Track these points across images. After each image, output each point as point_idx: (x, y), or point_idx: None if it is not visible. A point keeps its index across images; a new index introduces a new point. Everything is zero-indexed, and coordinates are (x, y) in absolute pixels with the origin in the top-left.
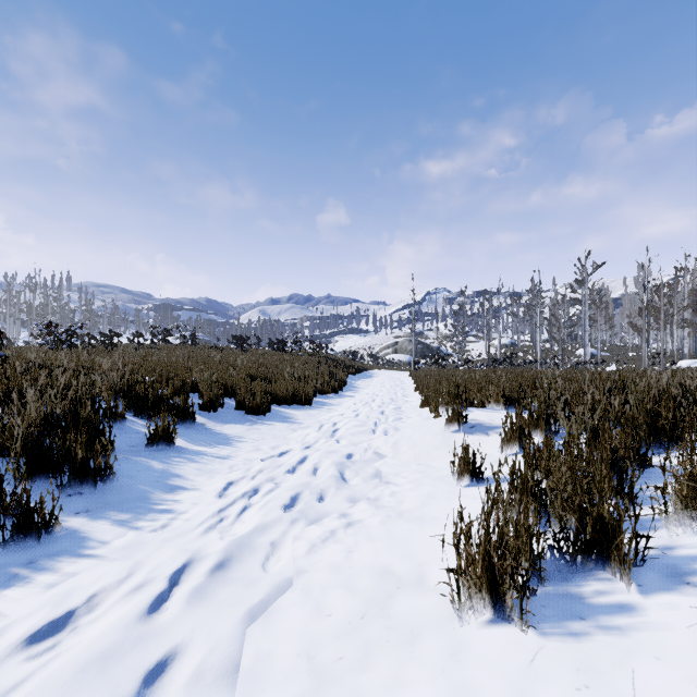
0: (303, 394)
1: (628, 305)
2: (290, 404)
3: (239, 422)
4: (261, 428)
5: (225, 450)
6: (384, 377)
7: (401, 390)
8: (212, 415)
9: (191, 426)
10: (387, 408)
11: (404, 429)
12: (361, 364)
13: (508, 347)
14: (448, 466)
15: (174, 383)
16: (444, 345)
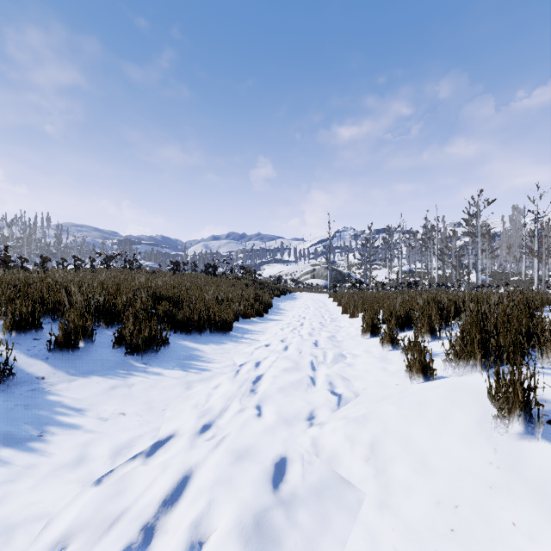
0: (219, 321)
1: (506, 239)
2: (201, 334)
3: (108, 369)
4: (136, 383)
5: None
6: (307, 299)
7: (327, 312)
8: (68, 360)
9: None
10: (320, 339)
11: (383, 408)
12: (285, 287)
13: (406, 274)
14: None
15: (20, 311)
16: (354, 272)
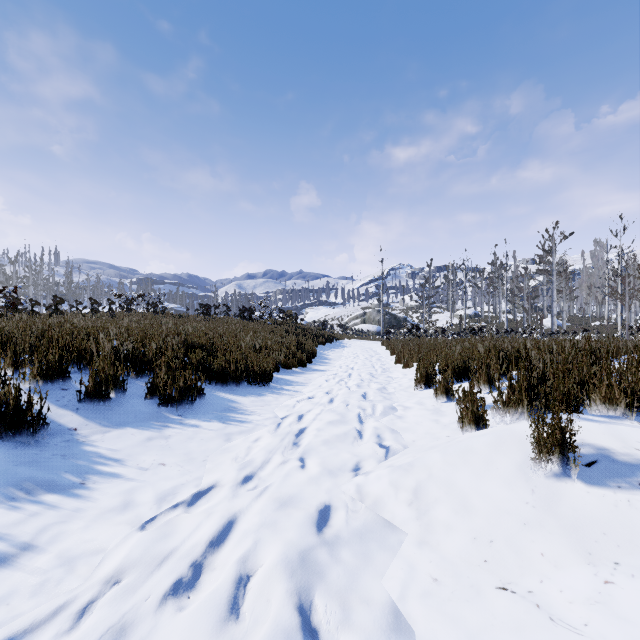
0: (257, 371)
1: (586, 277)
2: (238, 385)
3: (142, 421)
4: (173, 435)
5: (45, 514)
6: (356, 347)
7: (378, 362)
8: (100, 411)
9: (28, 441)
10: (369, 391)
11: (428, 456)
12: (331, 333)
13: (471, 318)
14: (627, 637)
15: (47, 360)
16: (410, 316)
